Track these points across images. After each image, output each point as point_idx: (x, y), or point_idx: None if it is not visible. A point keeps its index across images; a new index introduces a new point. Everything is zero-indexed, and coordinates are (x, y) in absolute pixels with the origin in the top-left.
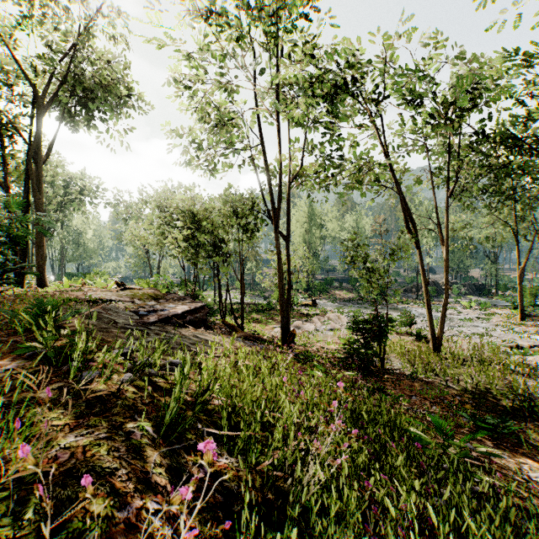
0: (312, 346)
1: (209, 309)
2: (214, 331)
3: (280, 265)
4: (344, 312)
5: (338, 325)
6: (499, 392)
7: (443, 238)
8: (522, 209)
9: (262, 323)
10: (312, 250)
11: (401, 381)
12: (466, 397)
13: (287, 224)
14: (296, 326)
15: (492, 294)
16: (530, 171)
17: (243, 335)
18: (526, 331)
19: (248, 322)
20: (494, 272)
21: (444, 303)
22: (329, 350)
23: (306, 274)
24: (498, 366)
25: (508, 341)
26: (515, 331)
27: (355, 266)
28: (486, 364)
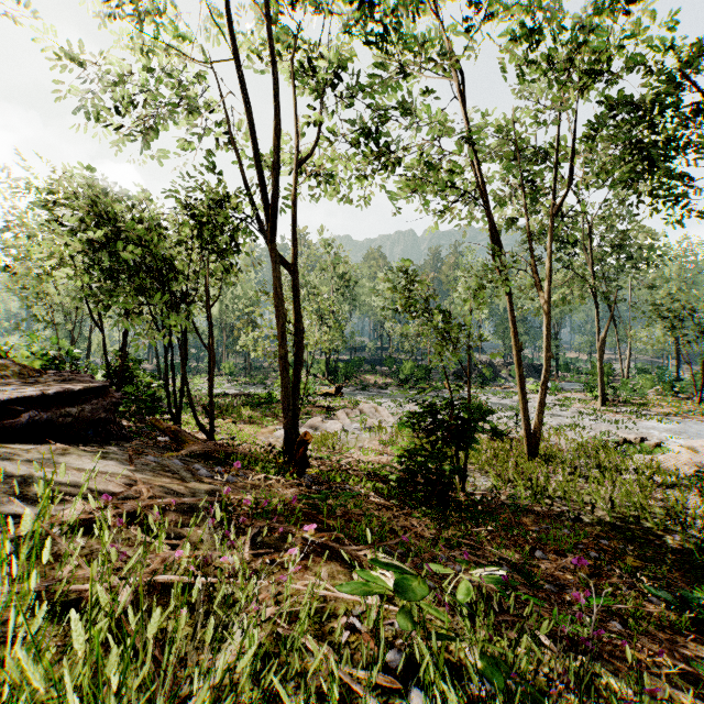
0: (339, 460)
1: (120, 397)
2: (121, 445)
3: (280, 311)
4: (381, 402)
5: (376, 421)
6: (658, 523)
7: (537, 282)
8: (681, 218)
9: (256, 424)
10: (335, 318)
11: (499, 515)
12: (616, 539)
13: (296, 240)
14: (311, 426)
15: (551, 376)
16: (699, 153)
17: (198, 450)
18: (618, 419)
19: (232, 422)
20: (555, 349)
21: (543, 380)
22: (369, 465)
23: (328, 335)
24: (635, 476)
25: (609, 434)
26: (607, 419)
27: (417, 315)
28: (615, 473)
